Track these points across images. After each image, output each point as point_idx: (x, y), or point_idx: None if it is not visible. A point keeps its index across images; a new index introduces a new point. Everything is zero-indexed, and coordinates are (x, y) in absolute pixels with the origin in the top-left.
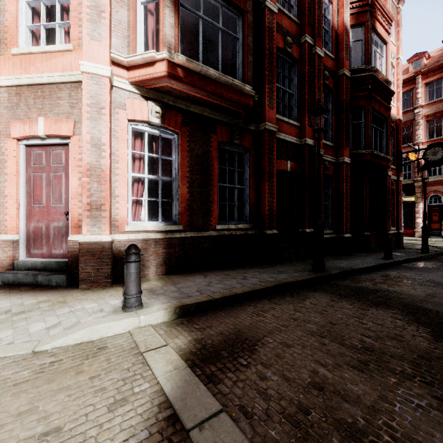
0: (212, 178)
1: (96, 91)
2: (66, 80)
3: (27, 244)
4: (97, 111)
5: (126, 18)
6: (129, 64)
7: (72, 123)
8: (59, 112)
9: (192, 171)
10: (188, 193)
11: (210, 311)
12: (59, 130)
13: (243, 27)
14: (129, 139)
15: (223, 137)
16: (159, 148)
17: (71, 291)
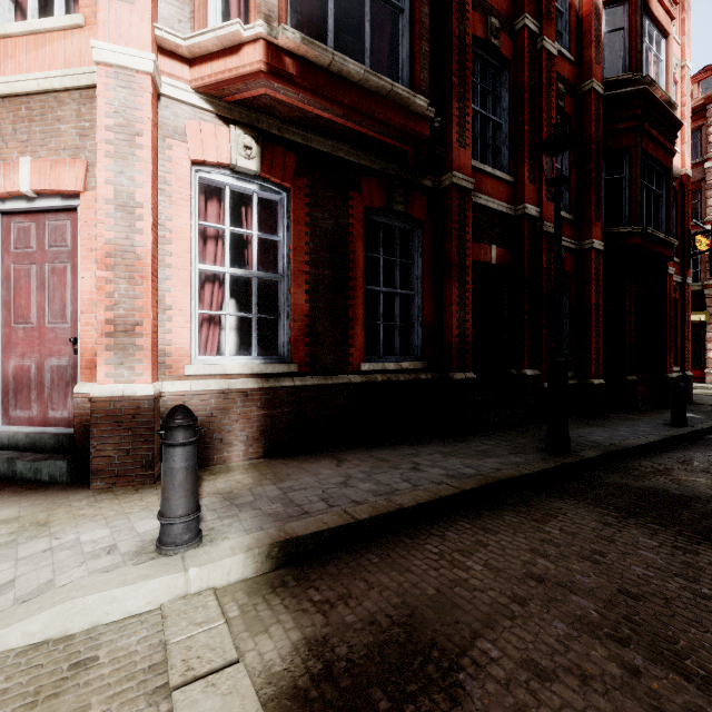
0: (352, 275)
1: (125, 100)
2: (72, 84)
3: (3, 400)
4: (128, 139)
5: None
6: (193, 53)
7: (82, 167)
8: (58, 147)
9: (314, 261)
10: (308, 303)
11: (346, 550)
12: (57, 181)
13: None
14: (194, 199)
15: (374, 199)
16: (253, 218)
17: (72, 496)
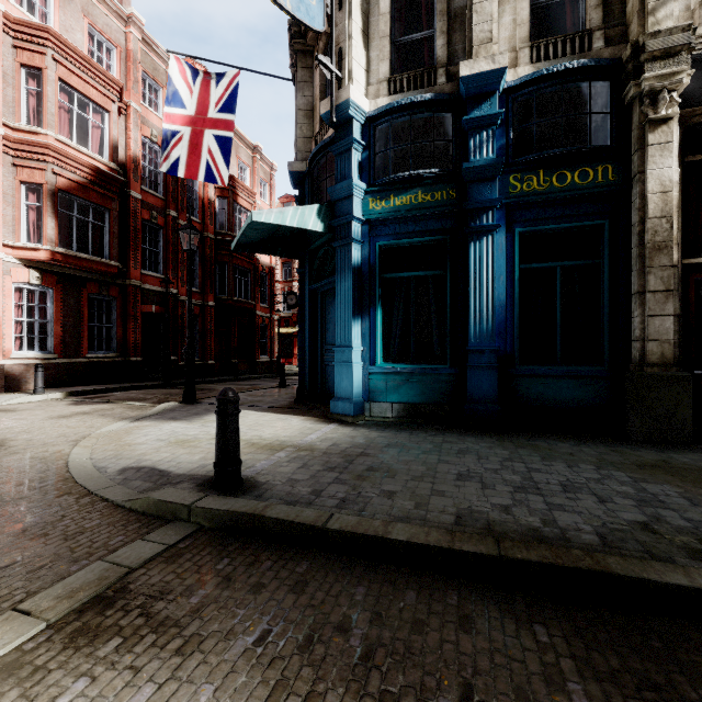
0: (83, 320)
1: None
2: None
3: None
4: None
5: (11, 213)
6: (15, 246)
7: None
8: None
9: (65, 316)
10: (62, 331)
11: (86, 395)
12: None
13: (110, 220)
14: (13, 295)
15: (93, 290)
16: (37, 299)
17: None
